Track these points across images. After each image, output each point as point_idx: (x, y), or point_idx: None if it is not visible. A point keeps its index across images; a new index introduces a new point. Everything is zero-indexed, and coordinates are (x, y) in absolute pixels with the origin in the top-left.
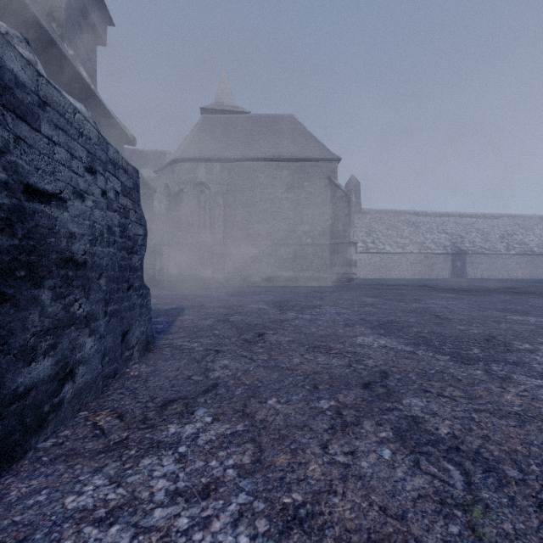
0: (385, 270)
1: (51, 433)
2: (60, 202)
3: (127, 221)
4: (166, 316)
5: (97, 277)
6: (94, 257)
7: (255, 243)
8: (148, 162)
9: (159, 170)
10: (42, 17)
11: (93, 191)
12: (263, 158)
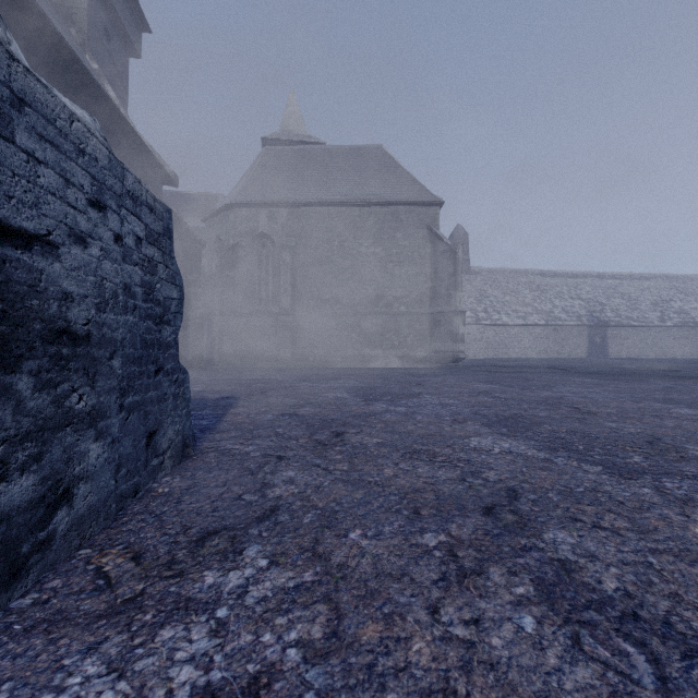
0: (501, 347)
1: (33, 584)
2: (48, 247)
3: (154, 278)
4: (214, 407)
5: (107, 356)
6: (103, 328)
7: (333, 312)
8: (195, 208)
9: (209, 219)
10: (58, 20)
11: (102, 234)
12: (343, 201)
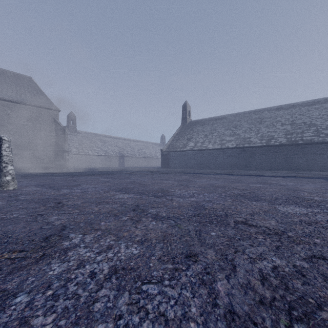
0: (88, 163)
1: None
2: None
3: None
4: None
5: None
6: None
7: None
8: None
9: None
10: None
11: None
12: (10, 100)
